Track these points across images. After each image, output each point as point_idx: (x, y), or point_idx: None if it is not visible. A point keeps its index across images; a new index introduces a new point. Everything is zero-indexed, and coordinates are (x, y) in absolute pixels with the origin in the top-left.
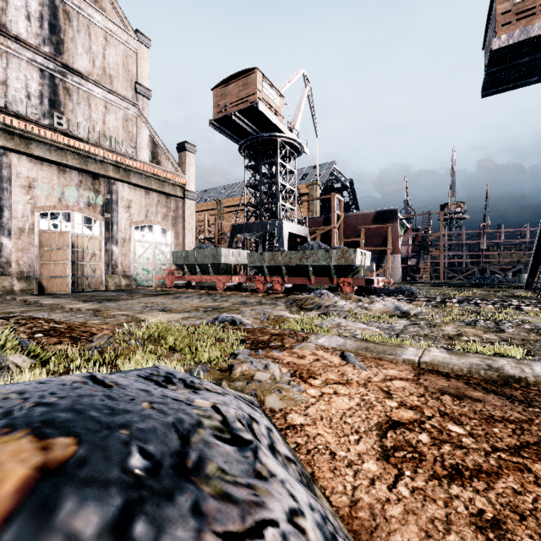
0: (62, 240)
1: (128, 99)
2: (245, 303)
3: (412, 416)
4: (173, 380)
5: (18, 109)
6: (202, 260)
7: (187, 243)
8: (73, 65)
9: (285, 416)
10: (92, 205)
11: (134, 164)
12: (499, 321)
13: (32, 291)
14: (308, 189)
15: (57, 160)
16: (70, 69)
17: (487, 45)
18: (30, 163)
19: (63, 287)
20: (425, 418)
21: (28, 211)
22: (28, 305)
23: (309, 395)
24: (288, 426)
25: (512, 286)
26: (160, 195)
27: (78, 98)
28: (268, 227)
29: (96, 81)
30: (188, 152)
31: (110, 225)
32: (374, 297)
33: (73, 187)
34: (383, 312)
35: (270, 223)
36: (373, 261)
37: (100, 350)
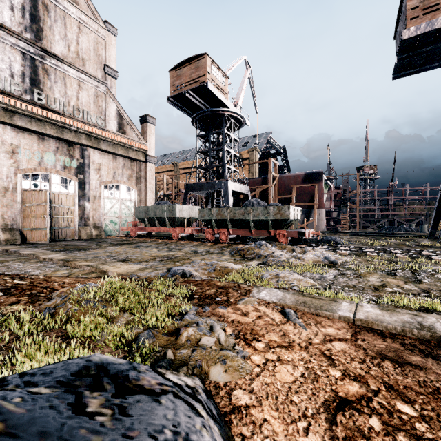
0: (41, 197)
1: (98, 78)
2: (196, 252)
3: (358, 390)
4: (102, 381)
5: (3, 86)
6: (160, 214)
7: (148, 200)
8: (50, 49)
9: (229, 393)
10: (67, 168)
11: (103, 133)
12: (414, 271)
13: (15, 241)
14: (249, 155)
15: (37, 129)
16: (48, 53)
17: (397, 35)
18: (14, 132)
19: (42, 238)
20: (371, 392)
21: (12, 173)
22: (8, 255)
23: (254, 363)
24: (233, 408)
25: (417, 235)
26: (125, 159)
27: (55, 77)
28: (216, 186)
29: (71, 63)
30: (149, 123)
31: (83, 184)
32: (305, 247)
33: (51, 152)
34: (314, 261)
35: (217, 183)
36: (302, 214)
37: (53, 311)
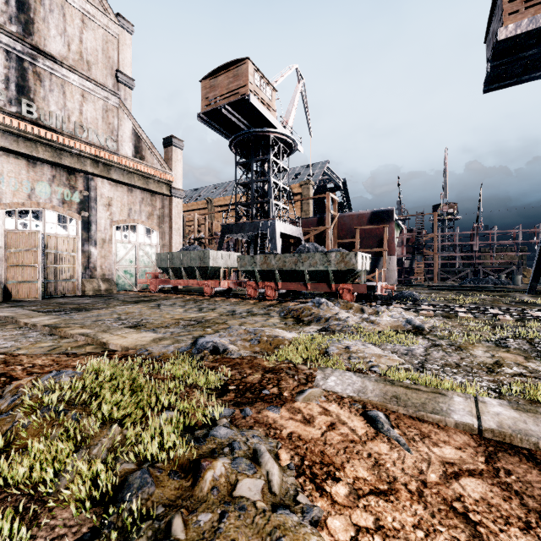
0: (30, 241)
1: (108, 88)
2: (234, 313)
3: None
4: None
5: None
6: (188, 263)
7: (174, 244)
8: (44, 48)
9: None
10: (67, 203)
11: (115, 158)
12: (531, 340)
13: None
14: (301, 189)
15: (26, 152)
16: (41, 52)
17: (490, 37)
18: None
19: (32, 293)
20: None
21: None
22: None
23: (334, 537)
24: None
25: (511, 289)
26: (144, 193)
27: (50, 84)
28: (260, 228)
29: (72, 67)
30: (174, 147)
31: (88, 224)
32: (376, 306)
33: (45, 182)
34: (393, 326)
35: (262, 223)
36: None
37: None
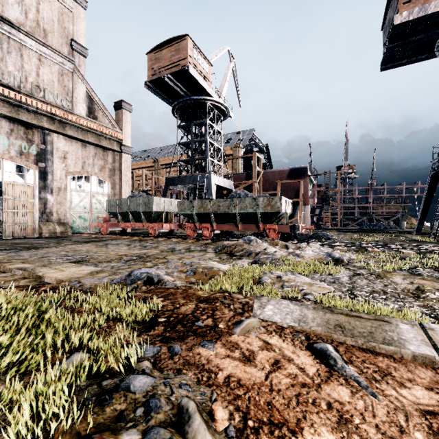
0: None
1: (63, 54)
2: (174, 249)
3: None
4: None
5: None
6: (135, 208)
7: (123, 194)
8: (2, 13)
9: None
10: (25, 154)
11: (70, 117)
12: (437, 268)
13: None
14: (232, 151)
15: None
16: None
17: (386, 25)
18: None
19: None
20: None
21: None
22: None
23: None
24: None
25: (400, 231)
26: (97, 148)
27: (8, 47)
28: (198, 180)
29: (29, 33)
30: (124, 110)
31: (44, 174)
32: (298, 243)
33: (3, 135)
34: (315, 259)
35: (199, 176)
36: None
37: None
